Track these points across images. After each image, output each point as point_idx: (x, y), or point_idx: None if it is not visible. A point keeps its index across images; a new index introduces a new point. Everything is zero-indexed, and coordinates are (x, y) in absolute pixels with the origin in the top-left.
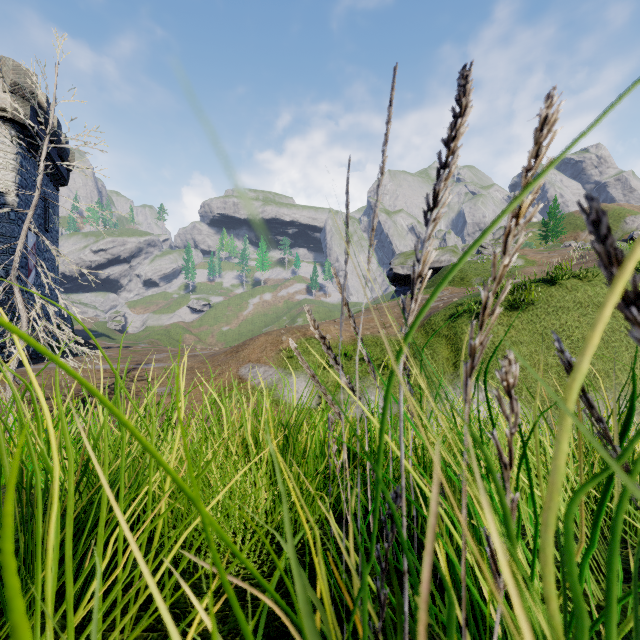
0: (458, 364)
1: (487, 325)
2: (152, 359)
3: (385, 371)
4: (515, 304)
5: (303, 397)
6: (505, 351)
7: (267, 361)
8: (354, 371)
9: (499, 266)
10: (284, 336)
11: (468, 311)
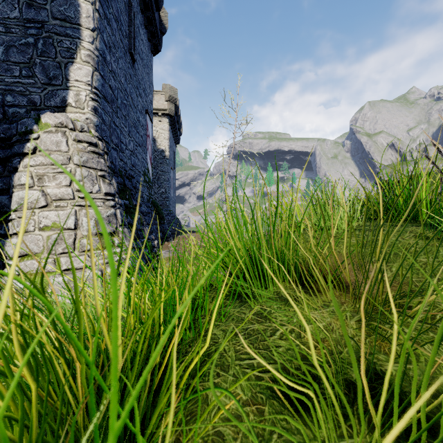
0: None
1: None
2: None
3: None
4: None
5: None
6: None
7: None
8: None
9: None
10: None
11: None
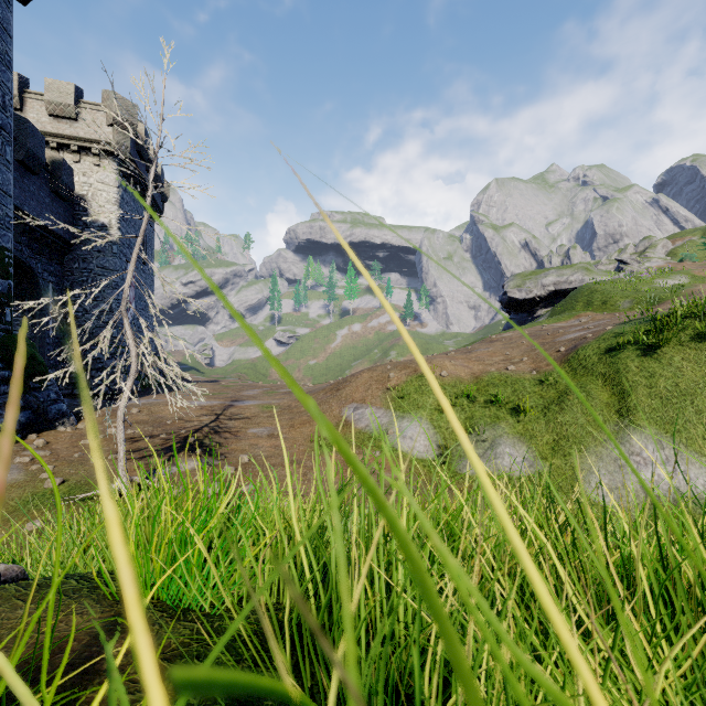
0: (624, 411)
1: (665, 361)
2: (246, 395)
3: (521, 417)
4: (705, 333)
5: (419, 445)
6: (696, 396)
7: (373, 401)
8: (480, 416)
9: (655, 285)
10: (391, 372)
11: (634, 342)
